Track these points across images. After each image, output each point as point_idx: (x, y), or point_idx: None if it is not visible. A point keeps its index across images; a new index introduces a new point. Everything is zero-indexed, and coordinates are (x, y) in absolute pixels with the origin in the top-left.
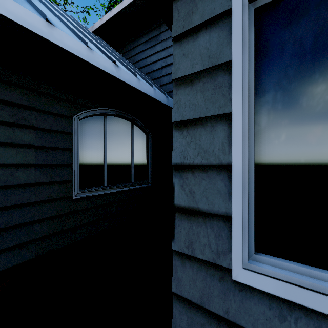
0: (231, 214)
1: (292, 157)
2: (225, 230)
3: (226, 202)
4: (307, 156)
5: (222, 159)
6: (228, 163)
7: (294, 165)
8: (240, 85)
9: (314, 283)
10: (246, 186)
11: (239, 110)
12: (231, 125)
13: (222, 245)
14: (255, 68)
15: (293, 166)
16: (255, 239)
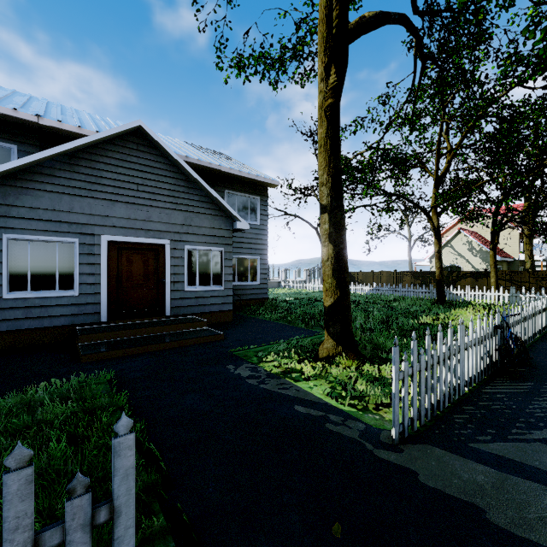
0: (3, 284)
1: (18, 272)
2: (1, 288)
3: (1, 282)
4: (21, 271)
5: (0, 272)
6: (2, 273)
7: (18, 273)
8: (5, 256)
9: (22, 293)
10: (7, 278)
11: (5, 261)
12: (3, 264)
13: (0, 292)
14: (9, 252)
15: (18, 273)
16: (9, 289)
